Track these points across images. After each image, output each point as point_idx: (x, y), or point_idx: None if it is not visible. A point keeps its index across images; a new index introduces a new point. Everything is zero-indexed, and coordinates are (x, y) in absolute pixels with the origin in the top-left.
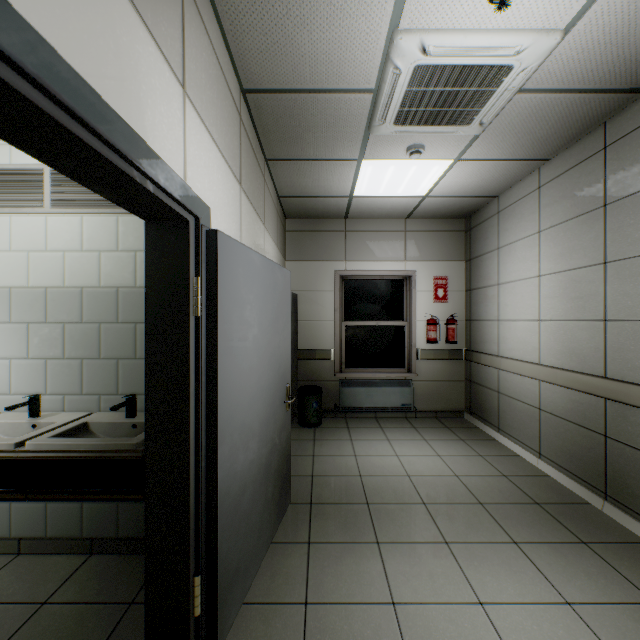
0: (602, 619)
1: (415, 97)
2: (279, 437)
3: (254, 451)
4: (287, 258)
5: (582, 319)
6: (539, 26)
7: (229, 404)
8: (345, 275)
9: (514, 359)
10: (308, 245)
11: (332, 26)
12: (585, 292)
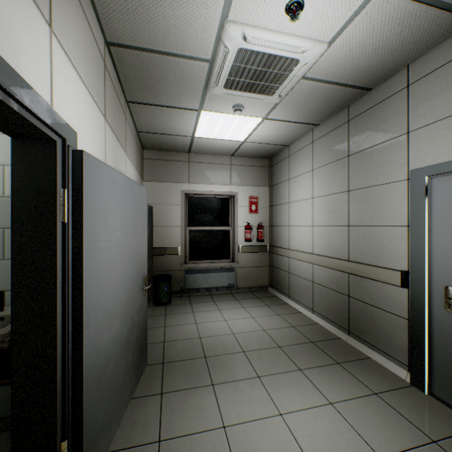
0: (349, 409)
1: (238, 70)
2: (138, 316)
3: (116, 329)
4: (144, 179)
5: (336, 225)
6: (315, 37)
7: (94, 294)
8: (189, 193)
9: (298, 251)
10: (161, 170)
11: (180, 6)
12: (338, 208)
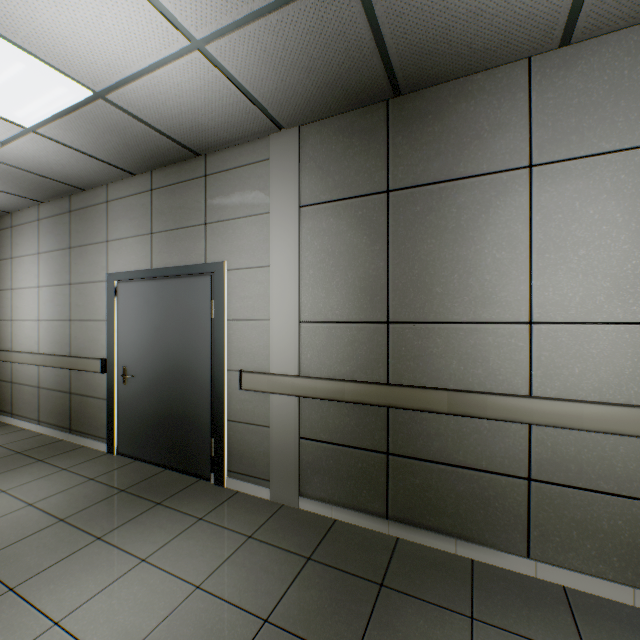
0: (24, 488)
1: None
2: None
3: None
4: None
5: (62, 319)
6: None
7: None
8: None
9: (23, 352)
10: None
11: None
12: (63, 301)
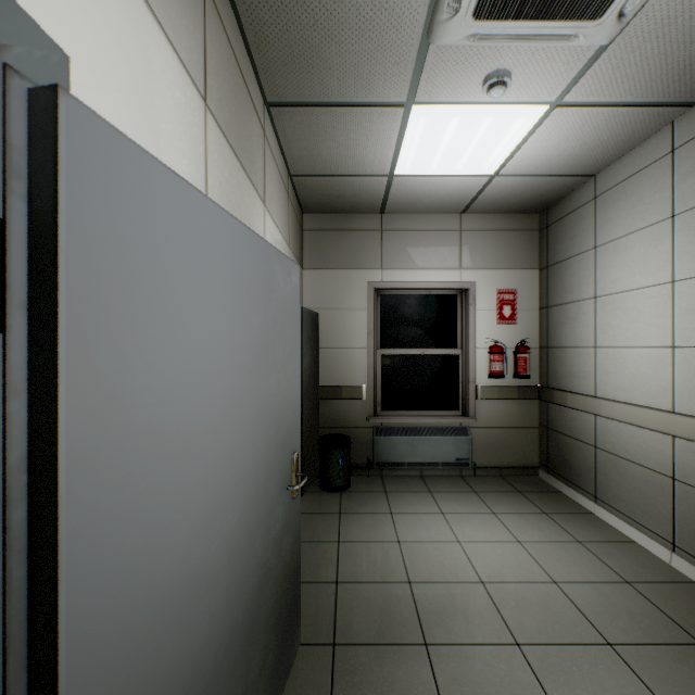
0: None
1: None
2: (277, 551)
3: (213, 617)
4: (304, 265)
5: None
6: None
7: (119, 559)
8: (381, 288)
9: (626, 403)
10: (332, 248)
11: None
12: None
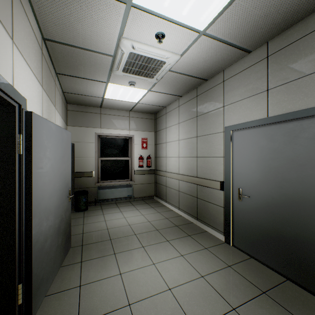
0: (191, 257)
1: (131, 63)
2: (65, 214)
3: (52, 221)
4: (68, 124)
5: (191, 156)
6: (173, 51)
7: (38, 197)
8: (100, 135)
9: (171, 172)
10: (80, 118)
11: (93, 26)
12: (192, 147)
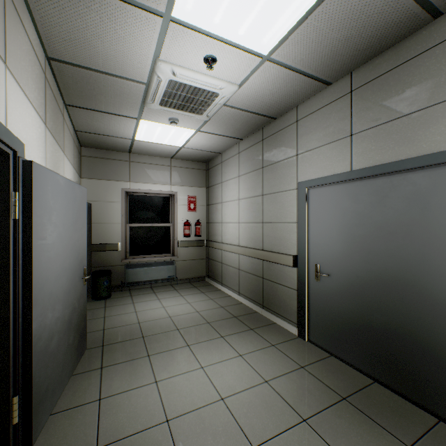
0: (253, 357)
1: (171, 94)
2: (78, 303)
3: (59, 311)
4: (82, 176)
5: (255, 222)
6: (228, 80)
7: (41, 278)
8: (129, 191)
9: (228, 244)
10: (100, 168)
11: (118, 44)
12: (256, 209)
